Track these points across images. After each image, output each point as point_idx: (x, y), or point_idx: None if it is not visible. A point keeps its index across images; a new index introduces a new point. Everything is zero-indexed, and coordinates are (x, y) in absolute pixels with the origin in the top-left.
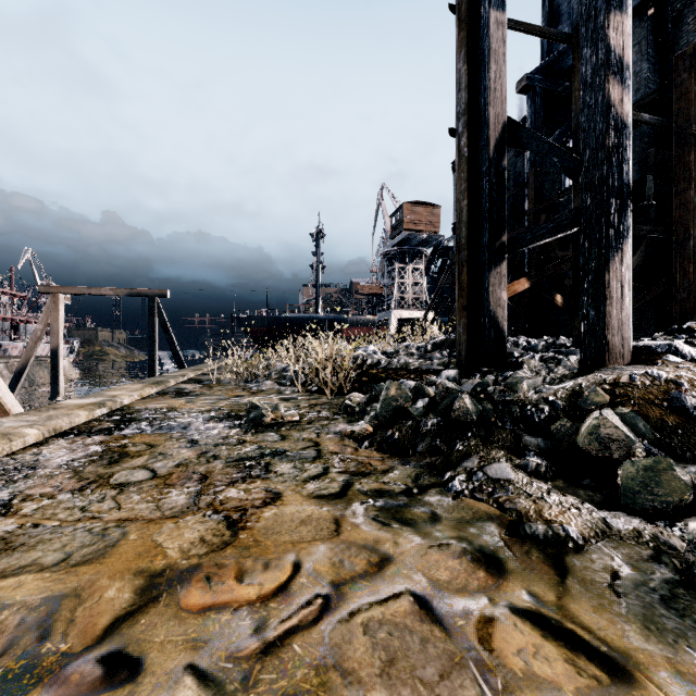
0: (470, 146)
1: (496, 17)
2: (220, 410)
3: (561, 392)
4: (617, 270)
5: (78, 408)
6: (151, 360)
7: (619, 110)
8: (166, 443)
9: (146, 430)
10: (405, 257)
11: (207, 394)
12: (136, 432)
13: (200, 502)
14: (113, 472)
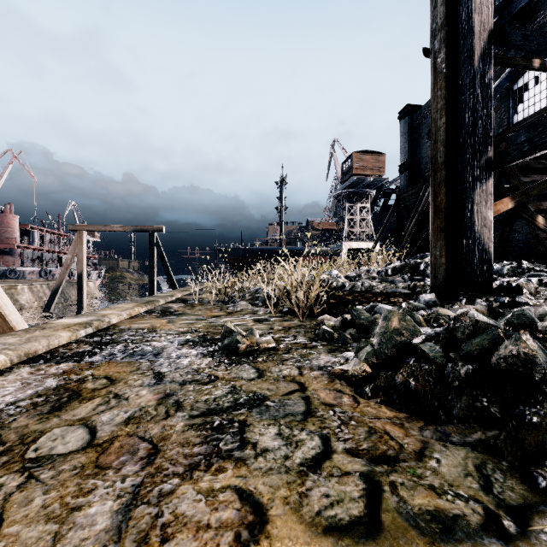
0: (448, 61)
1: None
2: (196, 332)
3: None
4: None
5: (64, 328)
6: (151, 282)
7: None
8: (130, 377)
9: (117, 356)
10: (353, 197)
11: (188, 313)
12: (106, 358)
13: (128, 530)
14: (43, 430)
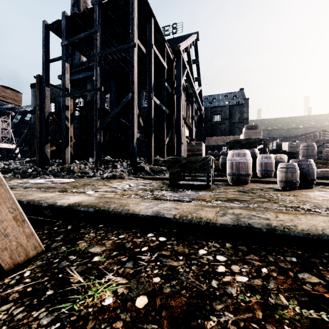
0: (40, 114)
1: (47, 89)
2: None
3: (56, 168)
4: (67, 150)
5: None
6: None
7: (67, 125)
8: None
9: None
10: None
11: None
12: None
13: None
14: None
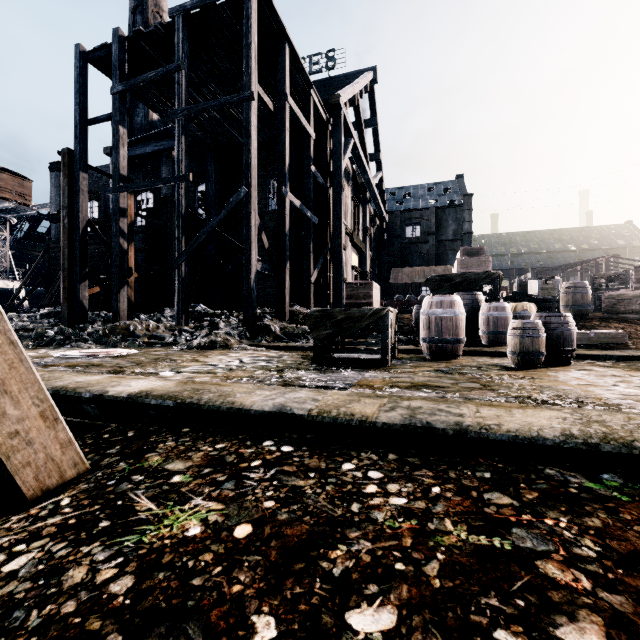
0: (70, 224)
1: (83, 175)
2: None
3: (102, 328)
4: (123, 293)
5: None
6: None
7: (123, 246)
8: None
9: None
10: None
11: None
12: None
13: None
14: None
